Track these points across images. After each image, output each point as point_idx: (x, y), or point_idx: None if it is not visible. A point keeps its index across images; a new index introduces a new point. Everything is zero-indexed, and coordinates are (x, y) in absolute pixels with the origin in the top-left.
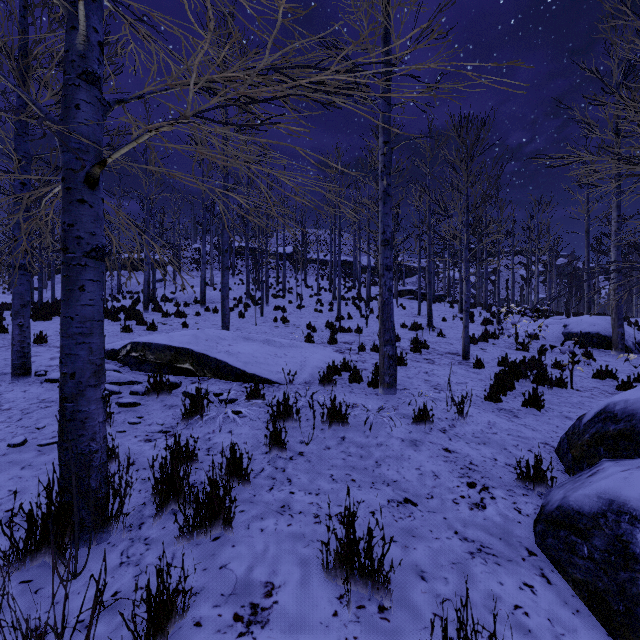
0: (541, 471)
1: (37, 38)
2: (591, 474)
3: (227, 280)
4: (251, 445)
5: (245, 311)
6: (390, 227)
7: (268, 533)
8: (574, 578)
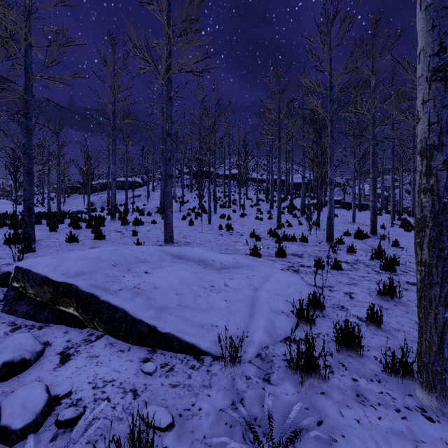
0: None
1: None
2: None
3: (170, 189)
4: None
5: (195, 219)
6: None
7: None
8: None
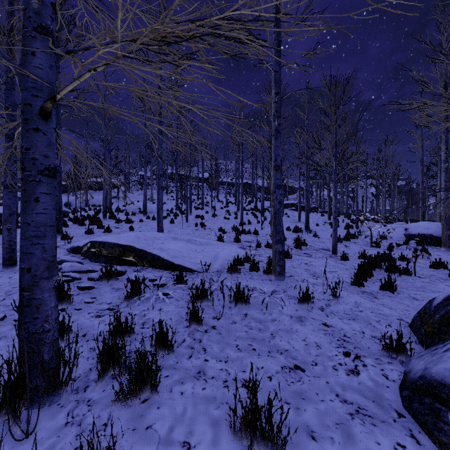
0: (402, 344)
1: (12, 9)
2: (446, 349)
3: (161, 196)
4: (176, 320)
5: (175, 218)
6: (280, 156)
7: (186, 396)
8: (440, 440)
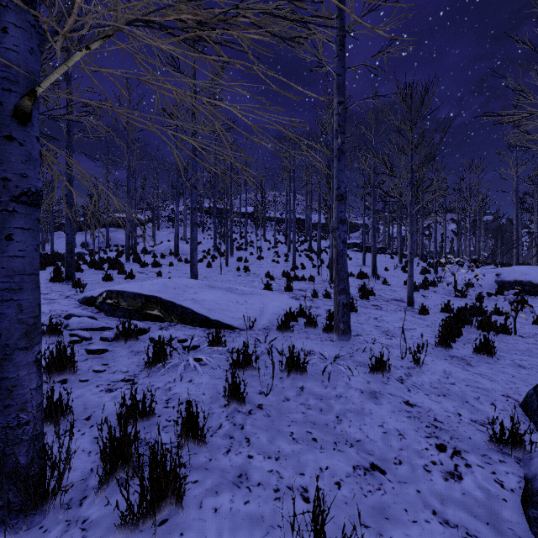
0: (518, 435)
1: None
2: None
3: (195, 234)
4: (210, 396)
5: (212, 262)
6: (344, 183)
7: (222, 515)
8: None
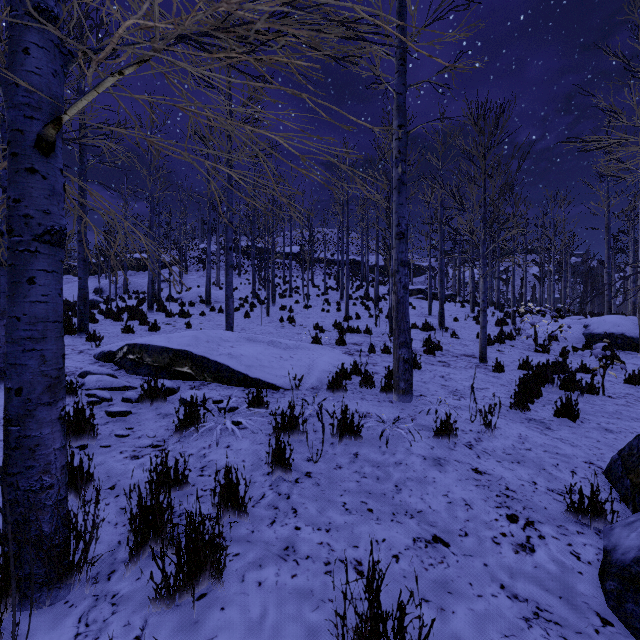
0: (598, 503)
1: None
2: None
3: (231, 279)
4: (251, 464)
5: (251, 311)
6: (405, 218)
7: (267, 589)
8: None
